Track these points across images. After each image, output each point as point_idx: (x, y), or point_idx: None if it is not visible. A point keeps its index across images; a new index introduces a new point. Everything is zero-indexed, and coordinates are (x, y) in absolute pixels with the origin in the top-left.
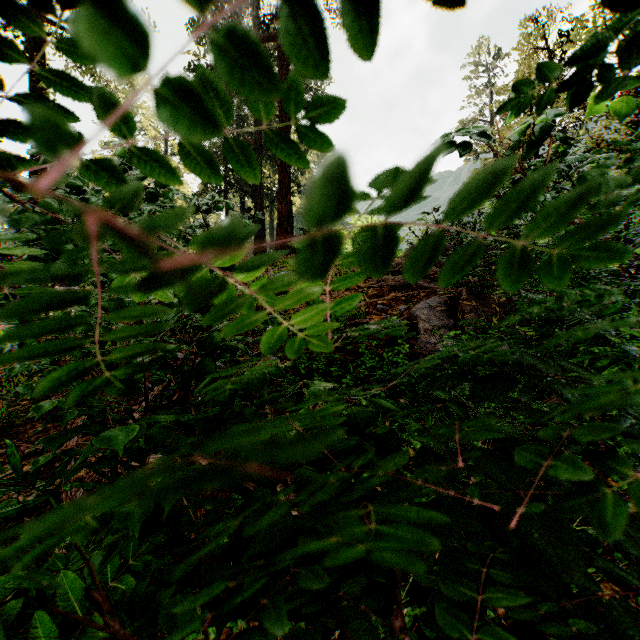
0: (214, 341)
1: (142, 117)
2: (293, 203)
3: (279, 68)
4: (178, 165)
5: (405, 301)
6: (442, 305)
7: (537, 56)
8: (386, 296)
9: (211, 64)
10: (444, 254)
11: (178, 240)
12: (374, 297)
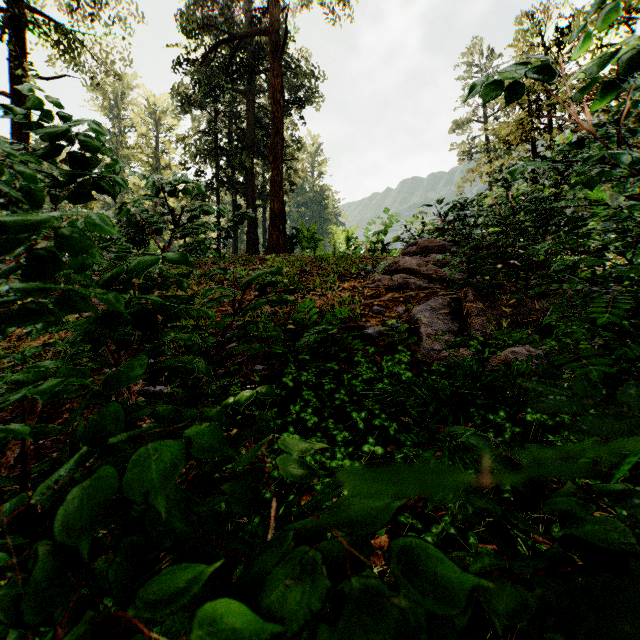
0: (133, 370)
1: (132, 113)
2: (286, 202)
3: (271, 62)
4: (169, 162)
5: (403, 302)
6: (445, 307)
7: (534, 52)
8: (383, 297)
9: (201, 57)
10: (443, 252)
11: (129, 227)
12: (370, 298)
